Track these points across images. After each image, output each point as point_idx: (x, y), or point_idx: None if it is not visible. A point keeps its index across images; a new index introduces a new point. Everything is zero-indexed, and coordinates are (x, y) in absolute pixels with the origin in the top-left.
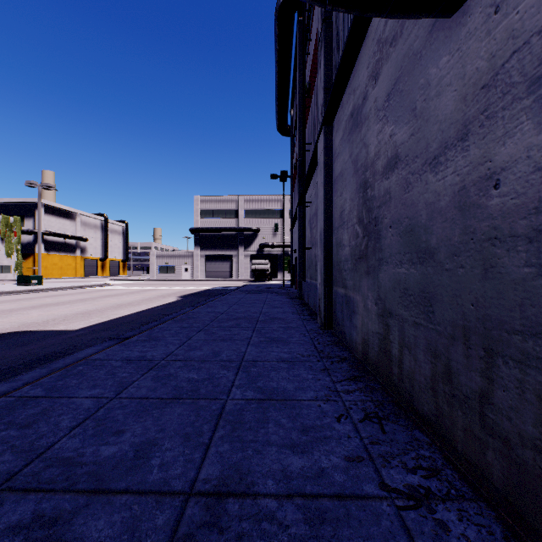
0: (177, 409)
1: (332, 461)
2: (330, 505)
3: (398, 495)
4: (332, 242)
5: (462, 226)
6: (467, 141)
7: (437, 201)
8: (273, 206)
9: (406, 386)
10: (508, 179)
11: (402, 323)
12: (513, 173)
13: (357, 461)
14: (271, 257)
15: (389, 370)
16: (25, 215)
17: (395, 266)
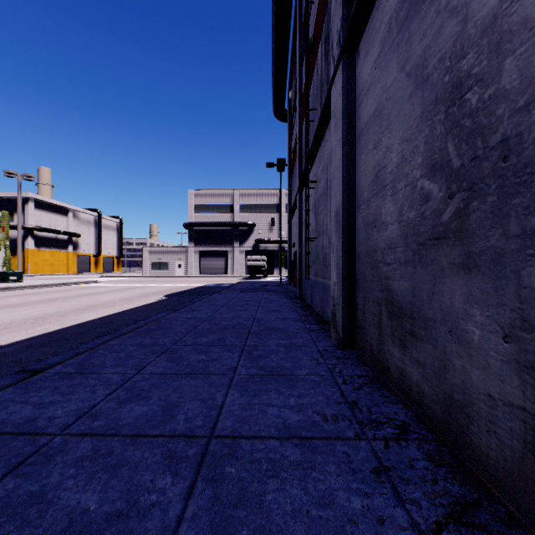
0: None
1: None
2: None
3: None
4: (355, 224)
5: None
6: None
7: None
8: (270, 200)
9: None
10: None
11: None
12: None
13: None
14: (267, 252)
15: None
16: (15, 210)
17: None
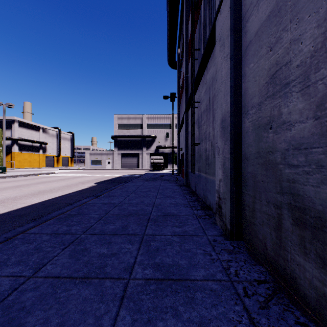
0: None
1: None
2: None
3: None
4: (241, 128)
5: None
6: None
7: None
8: (165, 121)
9: None
10: None
11: None
12: None
13: None
14: (164, 154)
15: None
16: (6, 127)
17: None
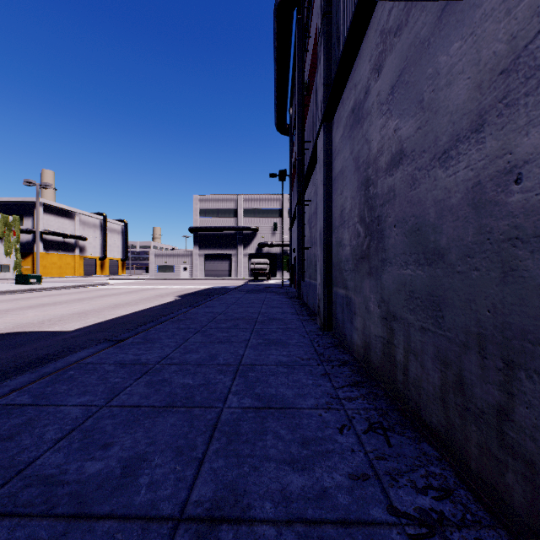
0: (170, 419)
1: (335, 480)
2: (334, 533)
3: (408, 521)
4: (332, 242)
5: (477, 225)
6: (482, 132)
7: (447, 198)
8: (272, 205)
9: (412, 394)
10: (532, 172)
11: (408, 327)
12: (539, 165)
13: (362, 480)
14: (270, 256)
15: (394, 376)
16: (24, 214)
17: (400, 267)
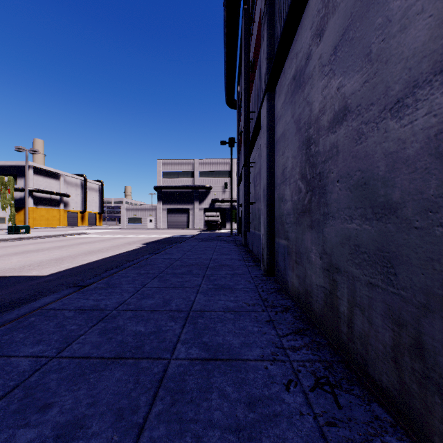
0: (116, 372)
1: None
2: None
3: None
4: (274, 197)
5: (442, 176)
6: None
7: (401, 149)
8: (223, 168)
9: (357, 348)
10: None
11: (353, 281)
12: None
13: None
14: (221, 210)
15: (337, 327)
16: (18, 175)
17: (344, 221)
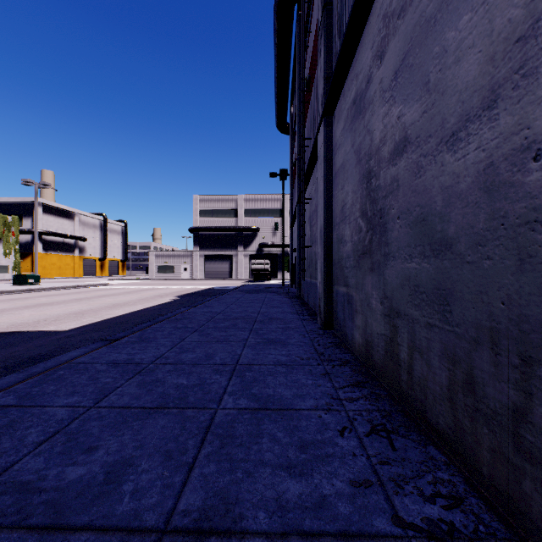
0: (160, 420)
1: (335, 487)
2: None
3: (416, 533)
4: (333, 239)
5: (489, 210)
6: (495, 108)
7: (456, 183)
8: (273, 205)
9: (416, 395)
10: None
11: (412, 324)
12: None
13: (365, 487)
14: (271, 256)
15: (397, 376)
16: (24, 214)
17: (404, 261)
